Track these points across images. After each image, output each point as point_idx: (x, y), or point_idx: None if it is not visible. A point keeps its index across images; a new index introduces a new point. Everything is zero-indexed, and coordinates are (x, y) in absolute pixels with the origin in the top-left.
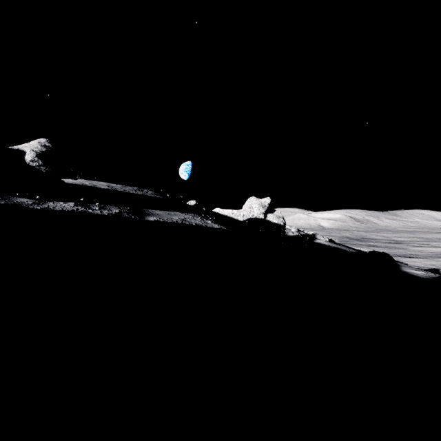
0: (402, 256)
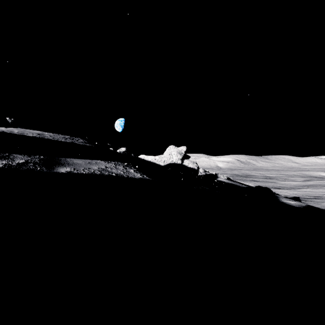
0: (274, 188)
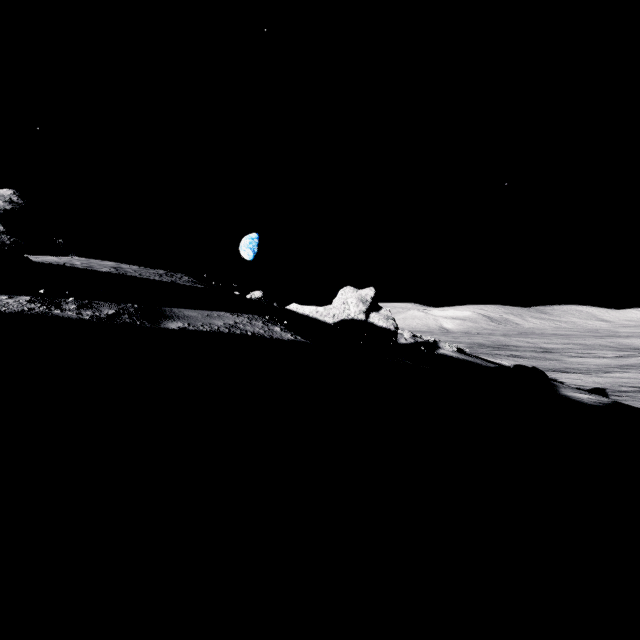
0: (556, 371)
